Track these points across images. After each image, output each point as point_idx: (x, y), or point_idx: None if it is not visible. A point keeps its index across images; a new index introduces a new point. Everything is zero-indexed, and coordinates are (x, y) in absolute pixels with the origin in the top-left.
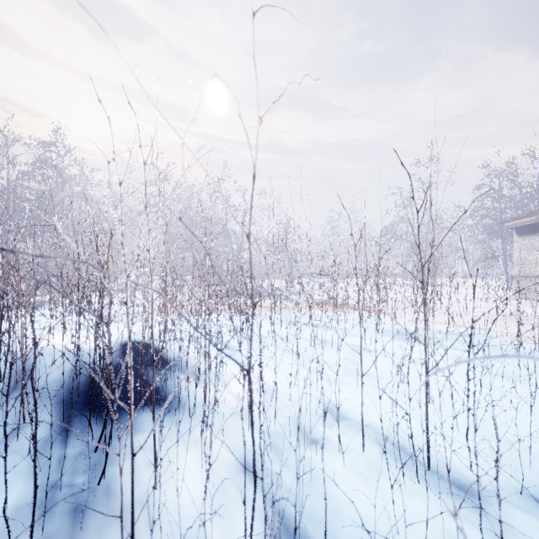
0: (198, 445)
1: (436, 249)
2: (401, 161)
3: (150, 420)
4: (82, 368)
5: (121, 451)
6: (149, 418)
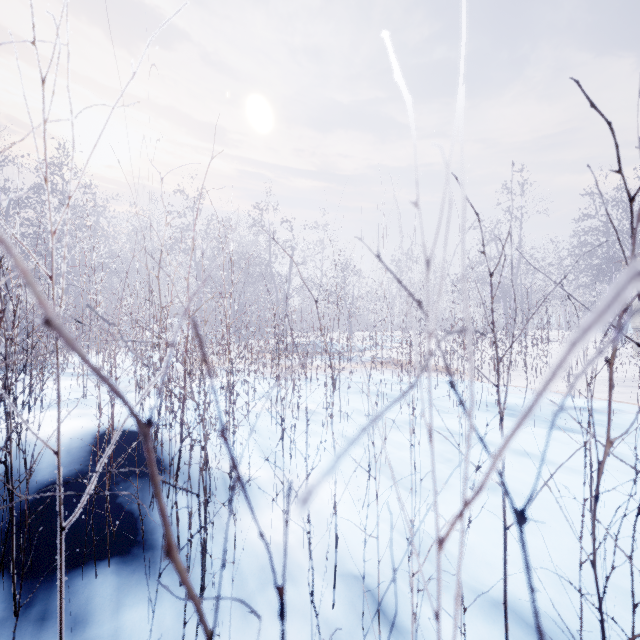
0: None
1: None
2: (589, 102)
3: (106, 595)
4: None
5: None
6: (106, 591)
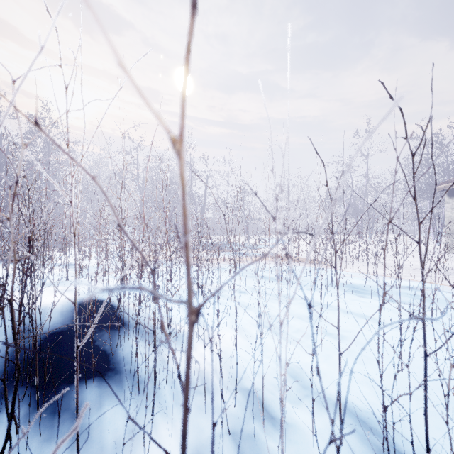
0: (144, 435)
1: (439, 202)
2: (389, 95)
3: (93, 399)
4: (20, 337)
5: (49, 449)
6: (92, 397)
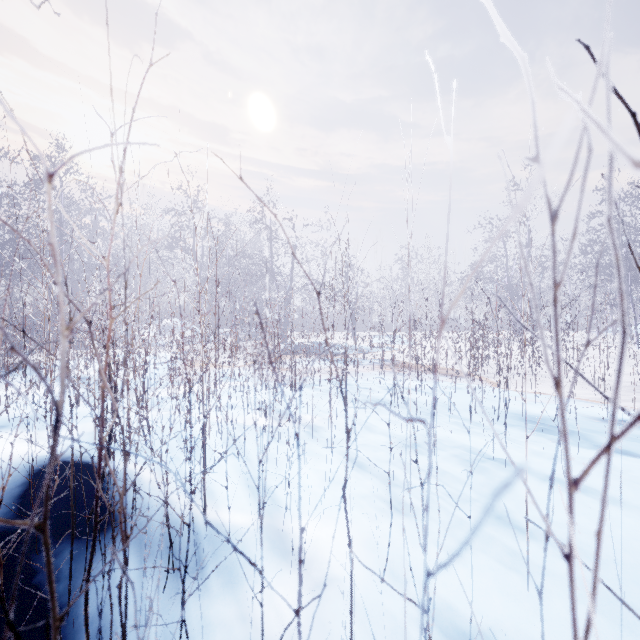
0: None
1: None
2: None
3: None
4: None
5: None
6: None
